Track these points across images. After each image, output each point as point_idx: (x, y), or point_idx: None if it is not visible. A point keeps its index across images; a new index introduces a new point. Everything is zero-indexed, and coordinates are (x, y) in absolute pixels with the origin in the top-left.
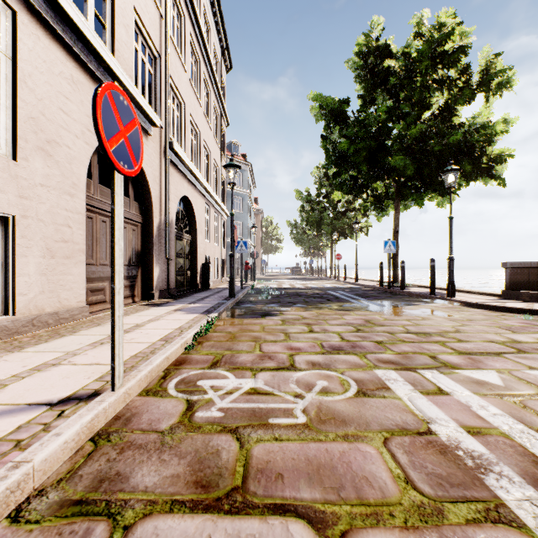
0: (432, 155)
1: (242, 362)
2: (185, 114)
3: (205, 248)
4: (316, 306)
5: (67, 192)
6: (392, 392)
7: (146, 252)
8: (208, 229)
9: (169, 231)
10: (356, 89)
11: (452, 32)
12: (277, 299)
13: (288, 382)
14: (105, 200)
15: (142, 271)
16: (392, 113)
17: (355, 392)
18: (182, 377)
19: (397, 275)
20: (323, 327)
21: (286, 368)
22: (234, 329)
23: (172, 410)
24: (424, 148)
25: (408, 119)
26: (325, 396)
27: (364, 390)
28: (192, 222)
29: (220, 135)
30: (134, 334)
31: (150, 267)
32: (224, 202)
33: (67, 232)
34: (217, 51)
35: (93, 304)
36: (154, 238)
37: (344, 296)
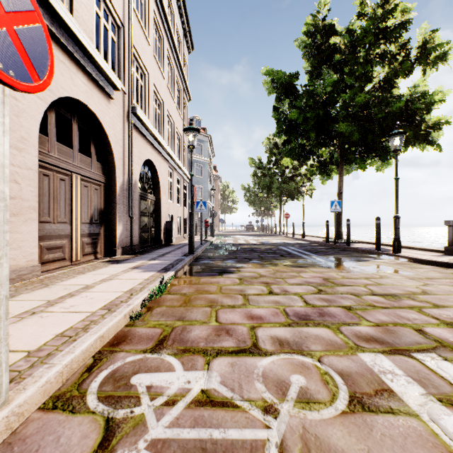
0: (376, 122)
1: (194, 340)
2: (149, 84)
3: (168, 208)
4: (271, 262)
5: (14, 146)
6: (399, 401)
7: (109, 211)
8: (172, 190)
9: (132, 191)
10: (304, 67)
11: (395, 8)
12: (234, 255)
13: (253, 379)
14: (64, 158)
15: (105, 228)
16: (337, 87)
17: (347, 399)
18: (114, 369)
19: (341, 232)
20: (282, 287)
21: (248, 351)
22: (189, 289)
23: (77, 448)
24: (368, 116)
25: (353, 90)
26: (308, 409)
27: (359, 395)
28: (156, 184)
29: (183, 108)
30: (76, 300)
31: (113, 225)
32: (186, 167)
33: (14, 188)
34: (180, 33)
35: (50, 262)
36: (116, 197)
37: (295, 251)
